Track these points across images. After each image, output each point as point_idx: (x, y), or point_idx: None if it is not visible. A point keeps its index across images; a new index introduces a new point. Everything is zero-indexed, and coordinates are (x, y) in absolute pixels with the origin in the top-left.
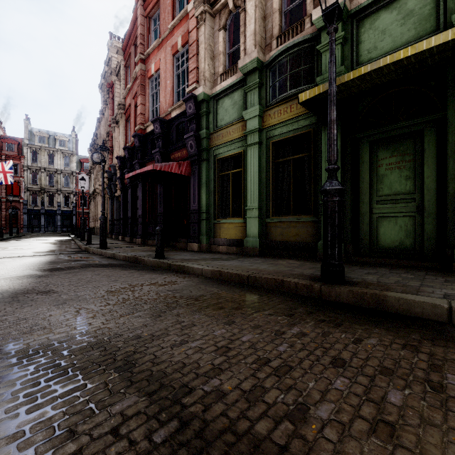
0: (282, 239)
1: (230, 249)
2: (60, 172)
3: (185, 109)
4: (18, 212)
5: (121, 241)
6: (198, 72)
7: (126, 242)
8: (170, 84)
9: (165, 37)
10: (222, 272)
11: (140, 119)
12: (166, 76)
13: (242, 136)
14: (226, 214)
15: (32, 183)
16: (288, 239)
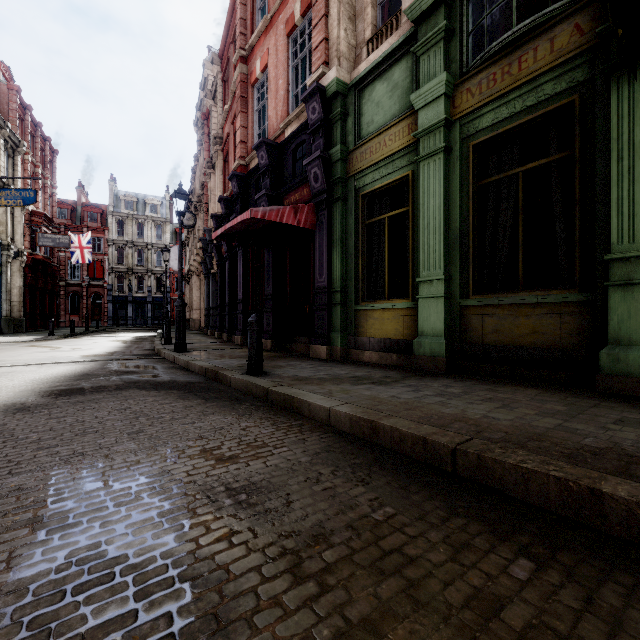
0: (498, 340)
1: (386, 358)
2: (151, 247)
3: (306, 119)
4: (102, 300)
5: (216, 339)
6: (328, 46)
7: (221, 341)
8: (283, 85)
9: (275, 11)
10: (377, 425)
11: (240, 151)
12: (276, 73)
13: (408, 145)
14: (377, 293)
15: (118, 263)
16: (514, 342)
